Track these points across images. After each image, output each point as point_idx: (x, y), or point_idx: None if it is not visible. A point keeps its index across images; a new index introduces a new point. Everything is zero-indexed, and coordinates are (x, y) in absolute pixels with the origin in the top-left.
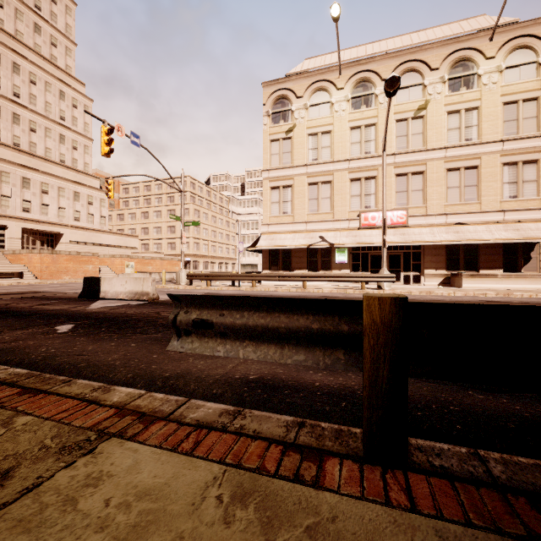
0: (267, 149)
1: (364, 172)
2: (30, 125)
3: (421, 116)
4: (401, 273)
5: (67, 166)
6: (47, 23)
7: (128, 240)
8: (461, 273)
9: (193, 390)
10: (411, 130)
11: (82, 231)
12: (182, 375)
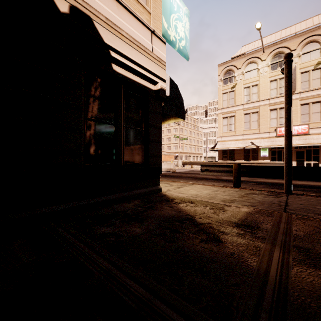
0: (220, 98)
1: (279, 105)
2: None
3: (319, 68)
4: (304, 162)
5: None
6: None
7: None
8: None
9: None
10: (311, 77)
11: None
12: None
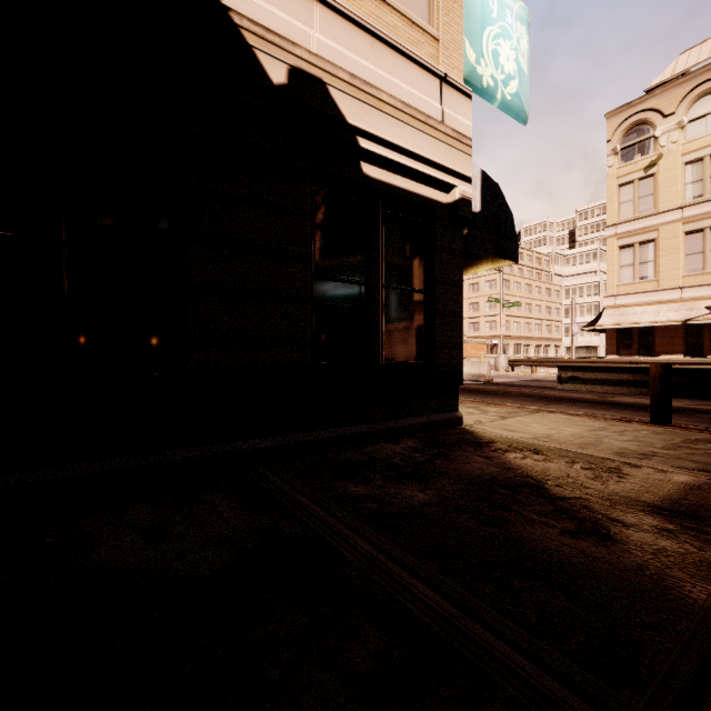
0: (613, 197)
1: None
2: None
3: None
4: None
5: None
6: None
7: None
8: None
9: None
10: None
11: None
12: None
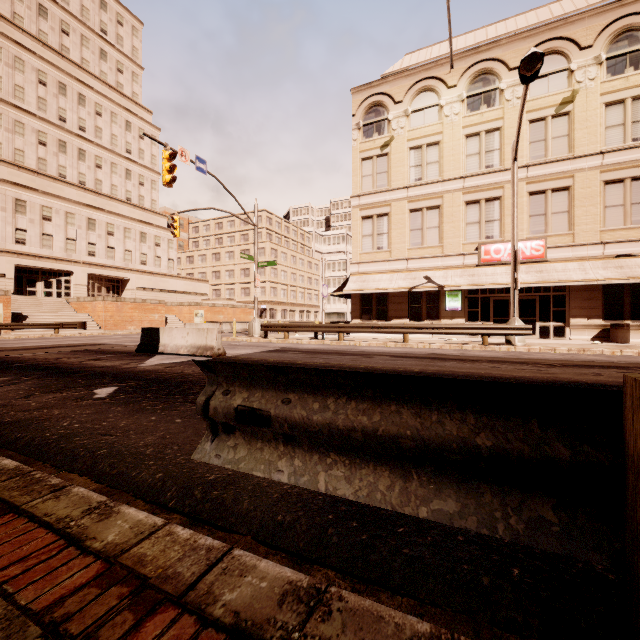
0: (357, 170)
1: (485, 192)
2: (96, 161)
3: (565, 112)
4: (536, 323)
5: (133, 204)
6: (113, 47)
7: (198, 285)
8: (627, 323)
9: (246, 512)
10: (551, 132)
11: (149, 276)
12: (233, 480)
